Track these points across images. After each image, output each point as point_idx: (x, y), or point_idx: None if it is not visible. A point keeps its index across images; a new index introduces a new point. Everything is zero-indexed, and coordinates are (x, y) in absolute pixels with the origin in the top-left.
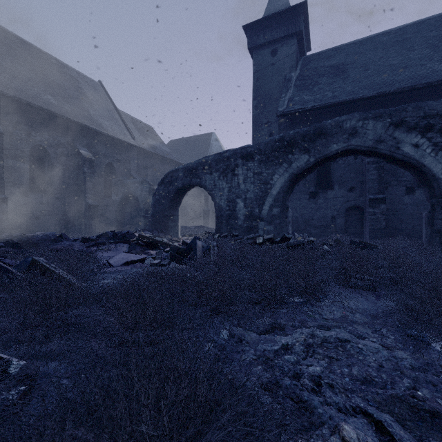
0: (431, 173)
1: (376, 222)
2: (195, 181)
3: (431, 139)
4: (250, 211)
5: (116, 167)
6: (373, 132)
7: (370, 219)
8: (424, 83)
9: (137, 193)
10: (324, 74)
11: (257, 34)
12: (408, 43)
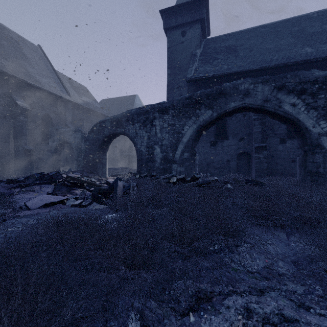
0: (304, 127)
1: (260, 164)
2: (119, 130)
3: (304, 100)
4: (165, 155)
5: (52, 118)
6: (261, 94)
7: (256, 162)
8: (293, 62)
9: (71, 140)
10: (221, 52)
11: (170, 18)
12: (279, 34)
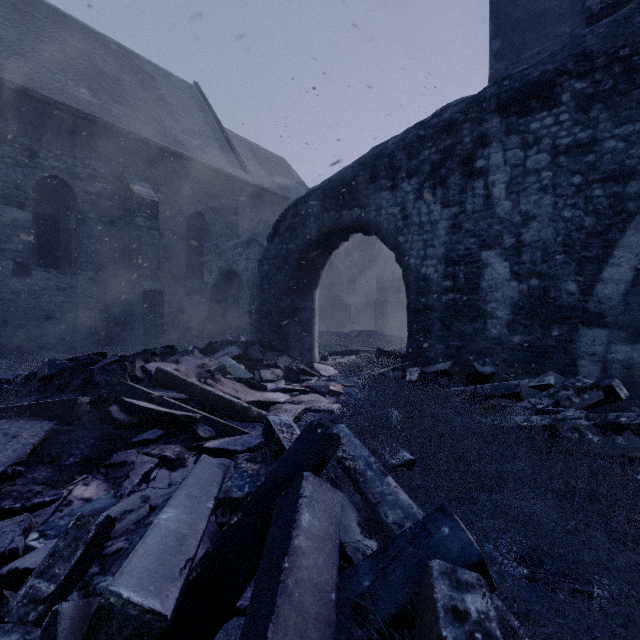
0: None
1: None
2: (348, 216)
3: None
4: (538, 290)
5: (209, 221)
6: None
7: None
8: None
9: (240, 266)
10: None
11: None
12: None
